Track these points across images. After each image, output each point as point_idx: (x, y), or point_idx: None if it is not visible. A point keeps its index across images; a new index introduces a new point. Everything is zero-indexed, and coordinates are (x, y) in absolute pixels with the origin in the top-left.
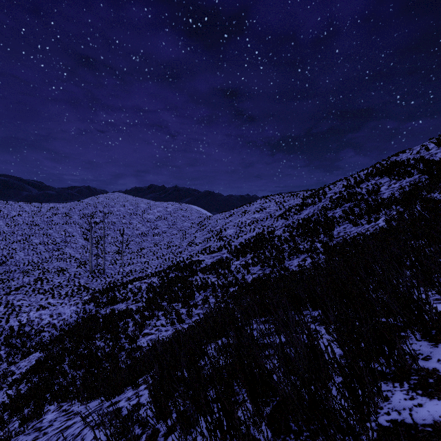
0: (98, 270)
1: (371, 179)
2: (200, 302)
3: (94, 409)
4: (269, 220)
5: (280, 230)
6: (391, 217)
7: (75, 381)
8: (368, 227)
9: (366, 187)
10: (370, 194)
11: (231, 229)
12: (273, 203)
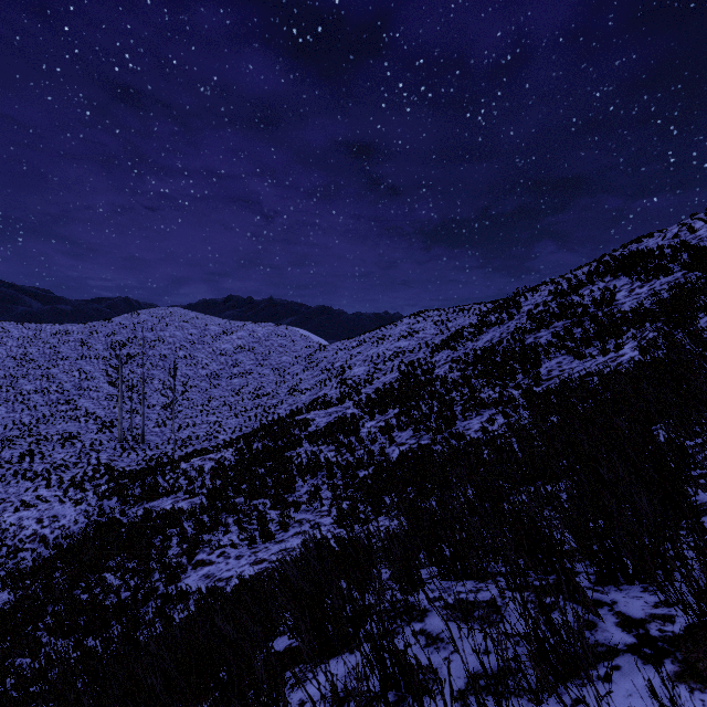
0: (134, 437)
1: (598, 281)
2: (304, 498)
3: None
4: (424, 351)
5: (443, 367)
6: (652, 342)
7: (46, 671)
8: (604, 360)
9: (591, 293)
10: (598, 305)
11: (361, 367)
12: (429, 323)
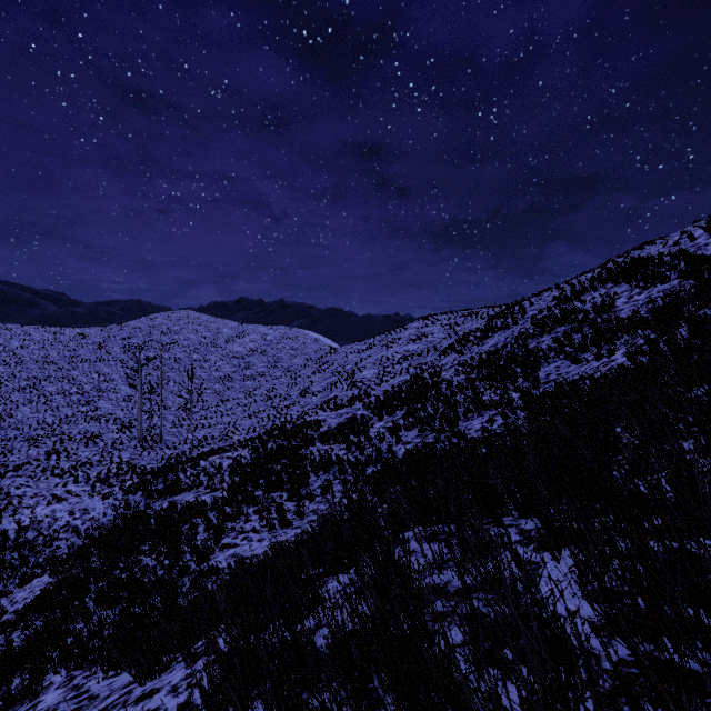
0: (153, 436)
1: (600, 287)
2: (317, 491)
3: (117, 699)
4: (432, 354)
5: (450, 371)
6: (637, 348)
7: (102, 629)
8: (597, 365)
9: (592, 299)
10: (598, 312)
11: (371, 370)
12: (438, 327)
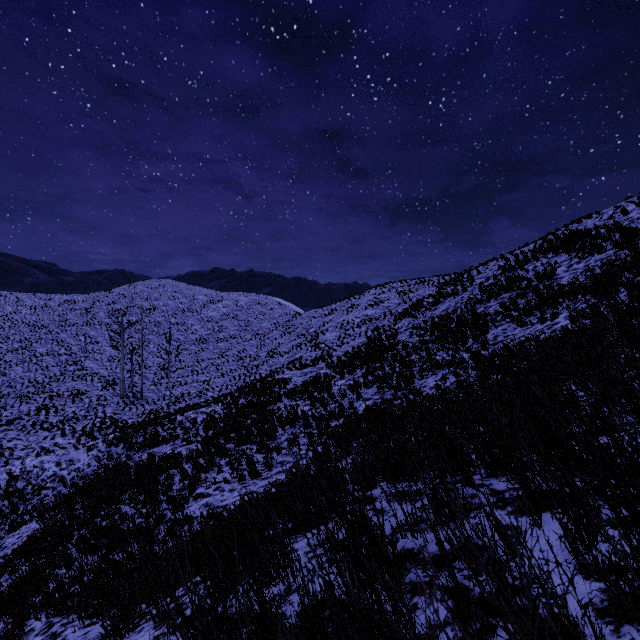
0: (134, 393)
1: (541, 257)
2: (285, 444)
3: None
4: (389, 318)
5: (405, 333)
6: (580, 312)
7: (82, 575)
8: (541, 327)
9: (535, 268)
10: (541, 279)
11: (332, 332)
12: (393, 294)
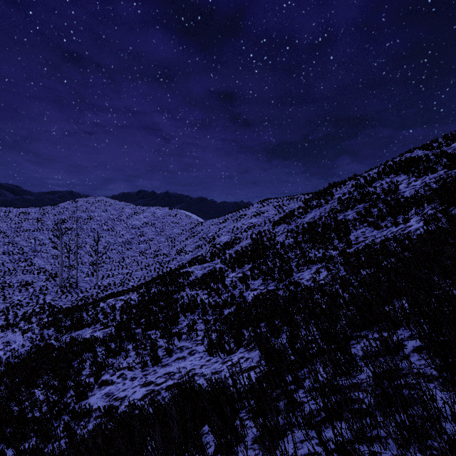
0: (71, 284)
1: (385, 177)
2: (185, 329)
3: None
4: (268, 225)
5: (281, 236)
6: (434, 216)
7: None
8: (396, 230)
9: (381, 185)
10: (387, 193)
11: (226, 236)
12: (271, 207)
